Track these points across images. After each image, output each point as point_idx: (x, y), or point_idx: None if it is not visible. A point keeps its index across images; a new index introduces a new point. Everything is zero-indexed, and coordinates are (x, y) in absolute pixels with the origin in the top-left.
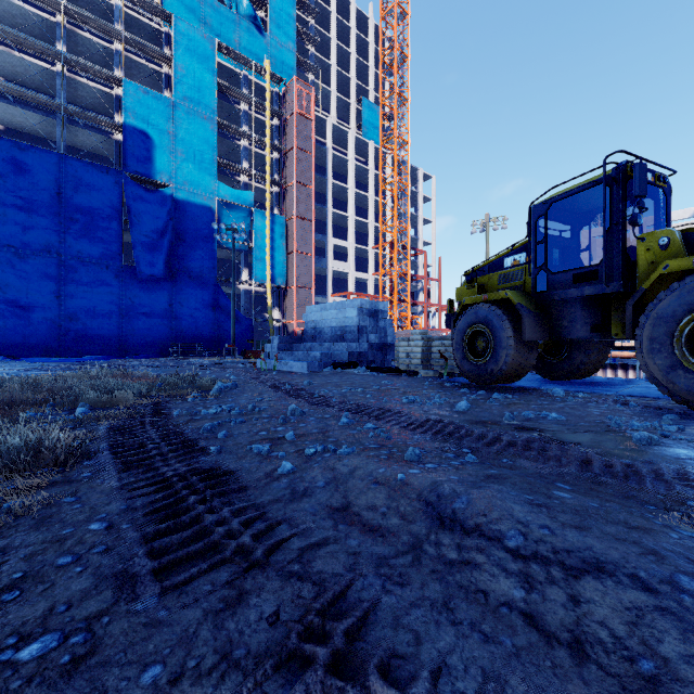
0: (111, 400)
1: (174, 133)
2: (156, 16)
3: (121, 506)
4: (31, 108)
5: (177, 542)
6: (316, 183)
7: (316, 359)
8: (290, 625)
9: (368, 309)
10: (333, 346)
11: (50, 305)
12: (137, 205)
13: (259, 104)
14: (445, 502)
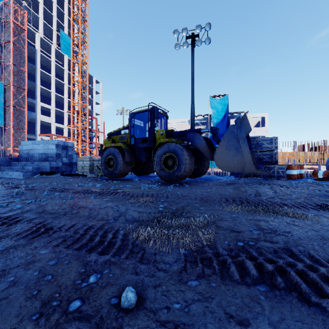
0: None
1: None
2: None
3: None
4: None
5: None
6: (28, 68)
7: (29, 170)
8: (26, 228)
9: (62, 145)
10: (40, 163)
11: None
12: None
13: None
14: (76, 204)
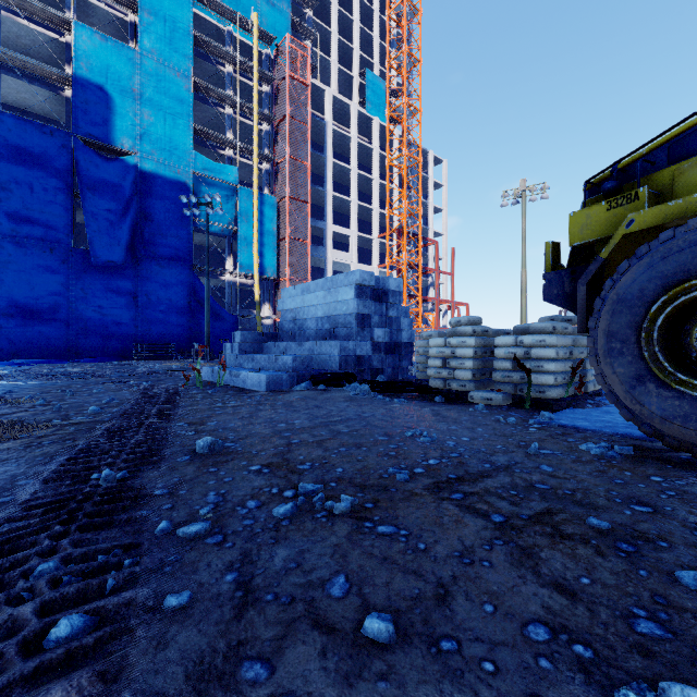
0: None
1: (139, 91)
2: None
3: None
4: None
5: None
6: (313, 163)
7: (285, 368)
8: None
9: (372, 289)
10: (317, 346)
11: None
12: (90, 175)
13: (246, 65)
14: None
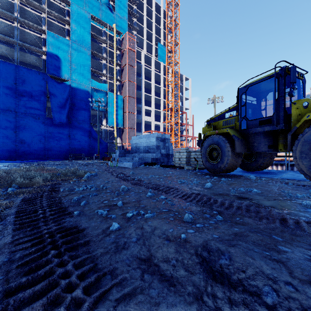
0: (29, 183)
1: (70, 56)
2: (62, 2)
3: (5, 259)
4: (2, 43)
5: (28, 296)
6: (137, 81)
7: (136, 161)
8: None
9: (160, 138)
10: (144, 155)
11: (11, 135)
12: (53, 89)
13: (111, 44)
14: (214, 258)
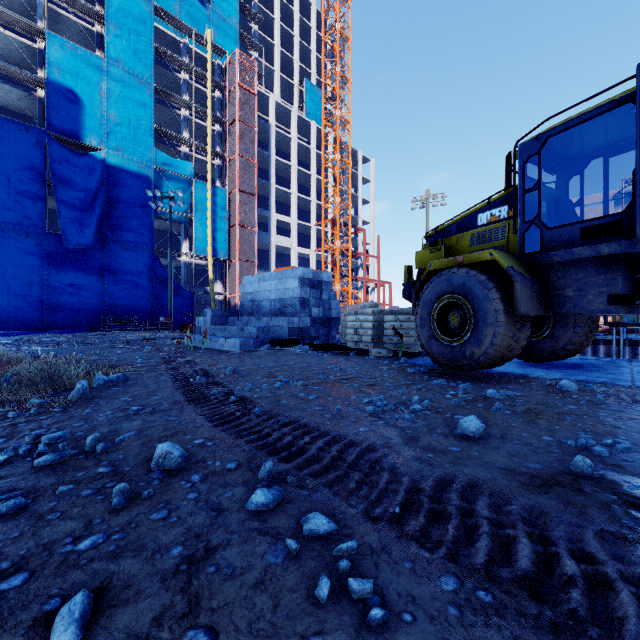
0: None
1: (106, 95)
2: None
3: None
4: None
5: None
6: (259, 159)
7: (251, 335)
8: None
9: (310, 280)
10: (272, 320)
11: None
12: (62, 168)
13: (200, 74)
14: None
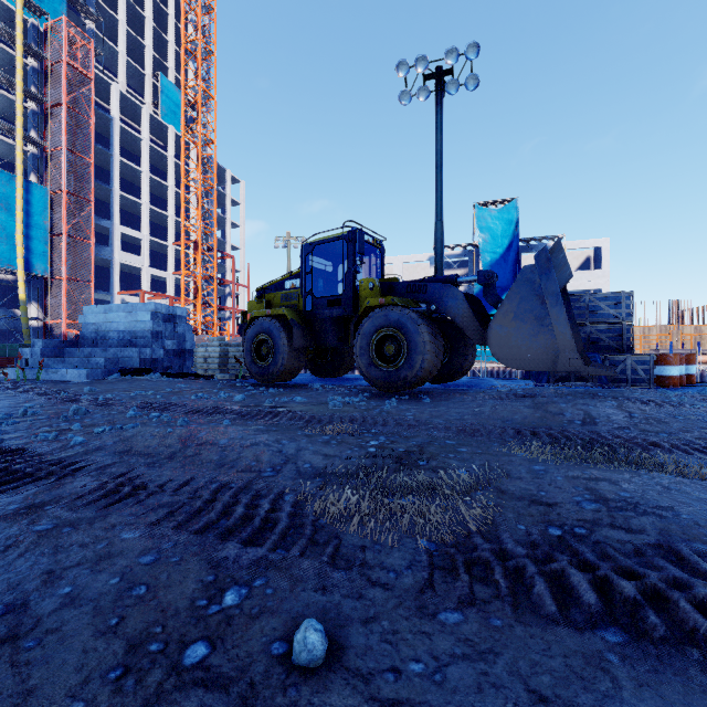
0: None
1: None
2: None
3: None
4: None
5: None
6: (96, 155)
7: (98, 366)
8: (94, 485)
9: (164, 314)
10: (121, 352)
11: None
12: None
13: (4, 31)
14: (194, 436)
